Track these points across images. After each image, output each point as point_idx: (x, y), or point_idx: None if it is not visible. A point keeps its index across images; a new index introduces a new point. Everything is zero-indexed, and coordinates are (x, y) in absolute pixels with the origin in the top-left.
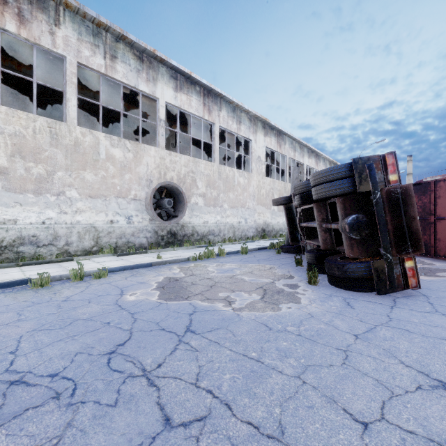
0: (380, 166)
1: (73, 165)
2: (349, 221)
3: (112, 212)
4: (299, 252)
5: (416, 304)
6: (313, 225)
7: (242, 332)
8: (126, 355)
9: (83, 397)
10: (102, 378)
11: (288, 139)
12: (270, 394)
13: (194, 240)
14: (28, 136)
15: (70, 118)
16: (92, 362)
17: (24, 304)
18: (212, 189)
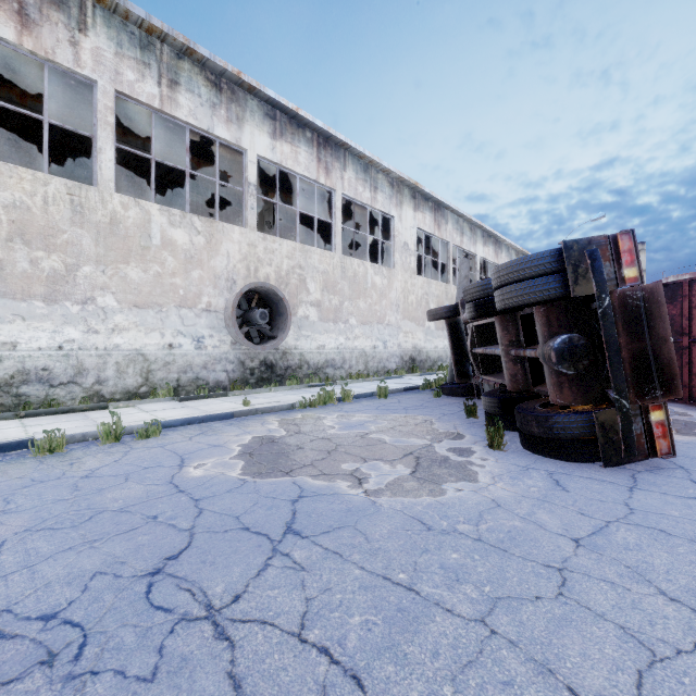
0: (609, 253)
1: (108, 255)
2: (557, 345)
3: (171, 330)
4: (470, 395)
5: (671, 483)
6: (495, 351)
7: (380, 533)
8: (180, 578)
9: (97, 662)
10: (134, 622)
11: (452, 215)
12: (432, 655)
13: (302, 375)
14: (36, 209)
15: (104, 180)
16: (119, 592)
17: (18, 484)
18: (332, 295)
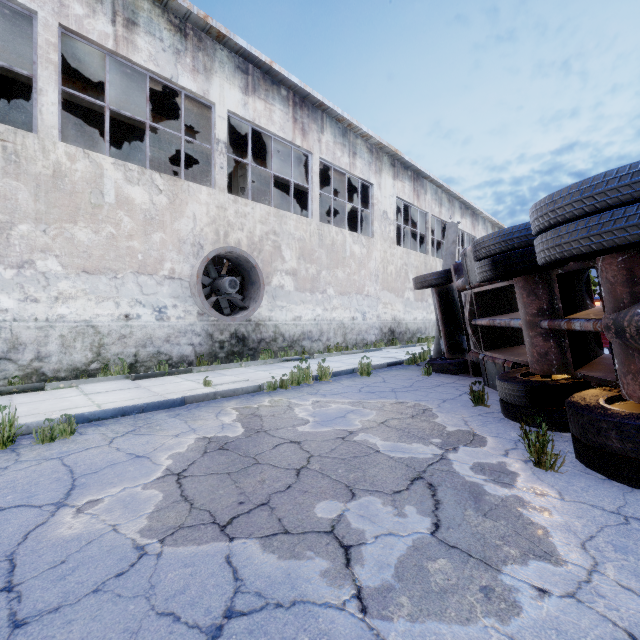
0: None
1: (51, 213)
2: None
3: (128, 299)
4: (464, 372)
5: None
6: (511, 323)
7: None
8: None
9: None
10: None
11: (431, 185)
12: None
13: (277, 348)
14: None
15: (45, 127)
16: None
17: None
18: (309, 263)
